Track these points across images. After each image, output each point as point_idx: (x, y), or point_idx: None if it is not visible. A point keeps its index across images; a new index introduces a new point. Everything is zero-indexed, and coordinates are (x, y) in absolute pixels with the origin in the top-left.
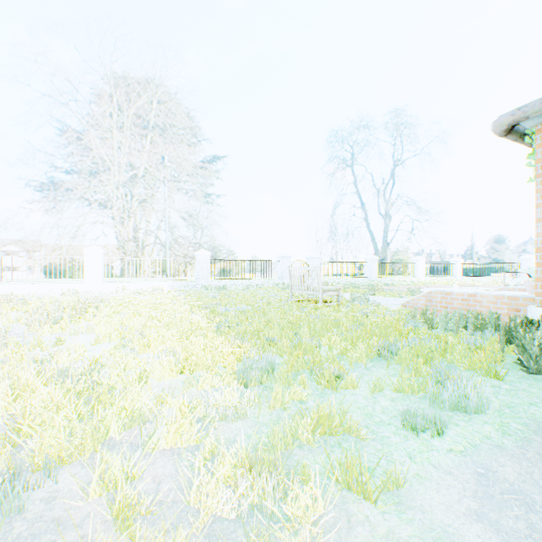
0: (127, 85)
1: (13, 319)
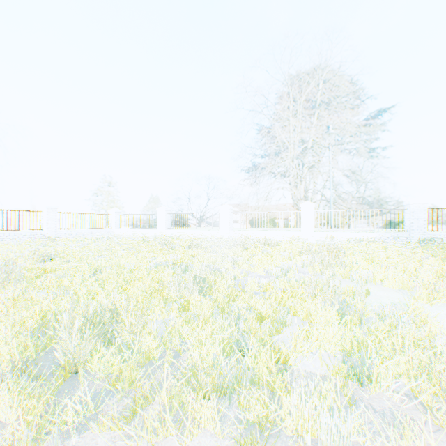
0: (307, 75)
1: (284, 258)
